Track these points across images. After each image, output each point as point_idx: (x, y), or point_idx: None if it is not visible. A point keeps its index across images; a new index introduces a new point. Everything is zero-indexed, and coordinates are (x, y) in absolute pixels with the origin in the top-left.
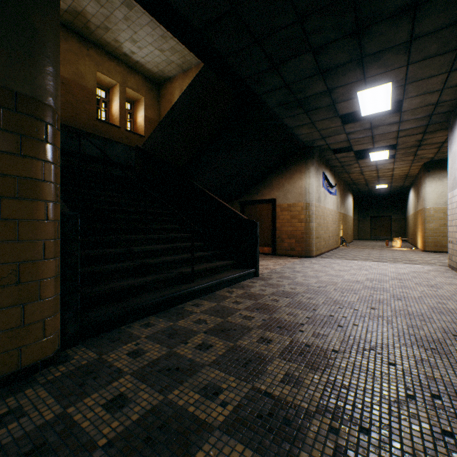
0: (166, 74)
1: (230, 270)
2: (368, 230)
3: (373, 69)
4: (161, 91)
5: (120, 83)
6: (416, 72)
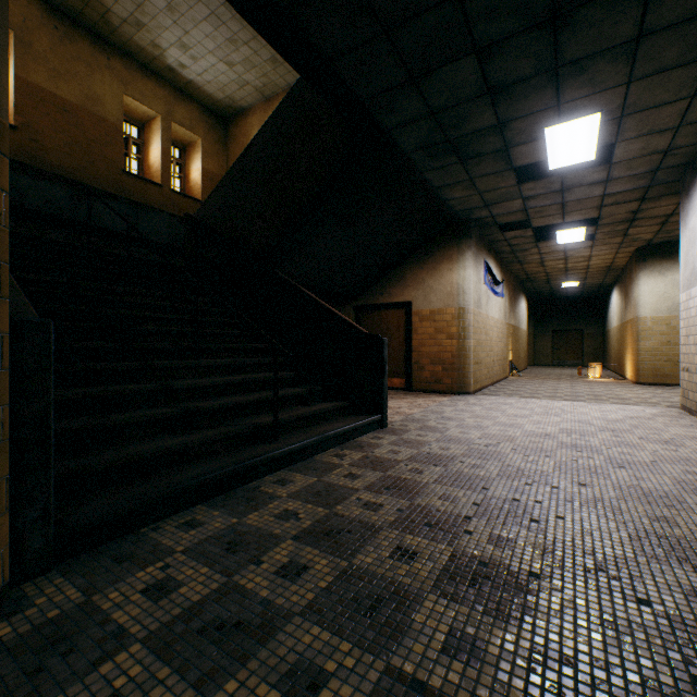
0: (236, 103)
1: (341, 417)
2: (548, 352)
3: (574, 89)
4: (229, 131)
5: (162, 114)
6: (641, 96)
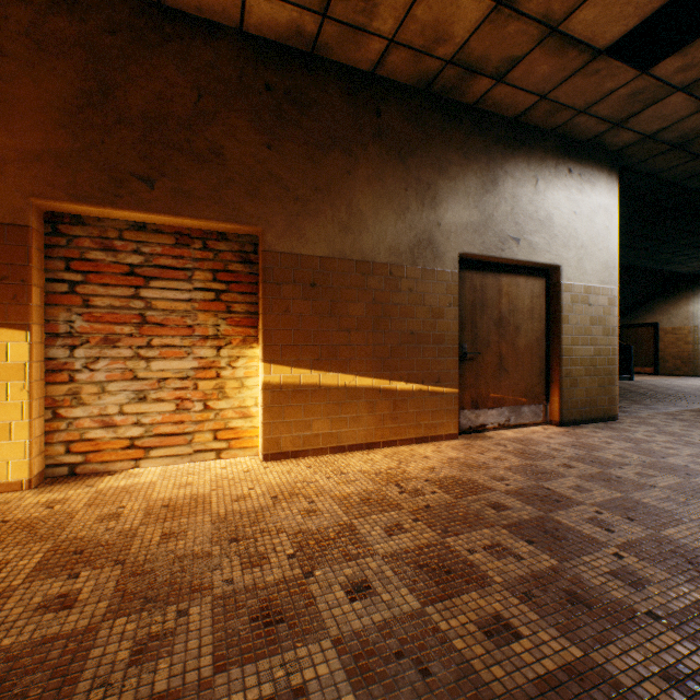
0: None
1: None
2: None
3: None
4: None
5: None
6: None
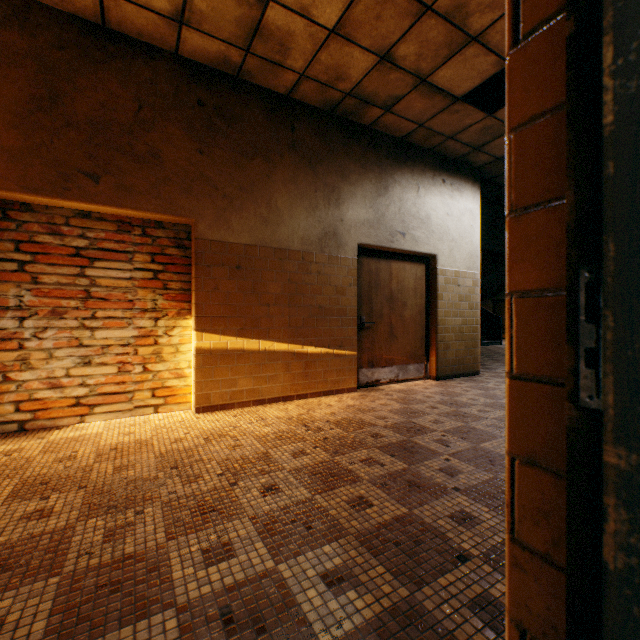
0: None
1: (486, 340)
2: None
3: None
4: None
5: None
6: None
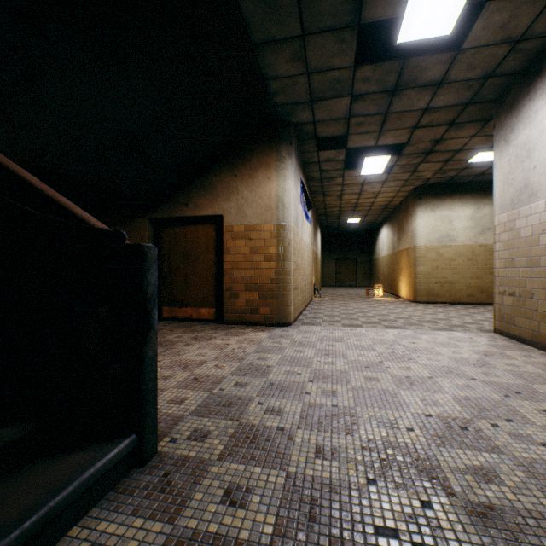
0: None
1: None
2: (333, 275)
3: None
4: None
5: None
6: None
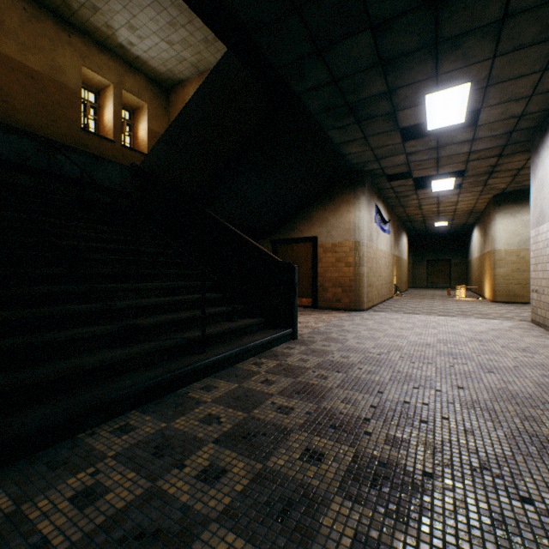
0: (176, 76)
1: (259, 331)
2: (423, 277)
3: (450, 62)
4: (170, 98)
5: (114, 83)
6: (503, 69)
